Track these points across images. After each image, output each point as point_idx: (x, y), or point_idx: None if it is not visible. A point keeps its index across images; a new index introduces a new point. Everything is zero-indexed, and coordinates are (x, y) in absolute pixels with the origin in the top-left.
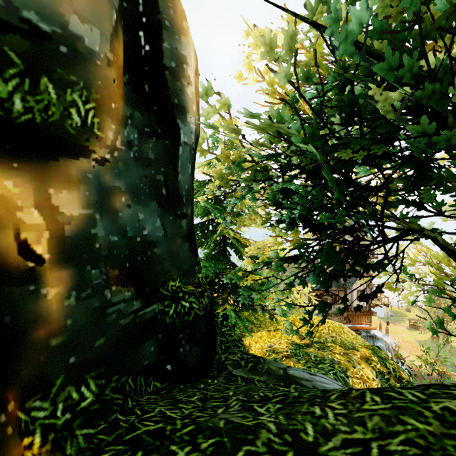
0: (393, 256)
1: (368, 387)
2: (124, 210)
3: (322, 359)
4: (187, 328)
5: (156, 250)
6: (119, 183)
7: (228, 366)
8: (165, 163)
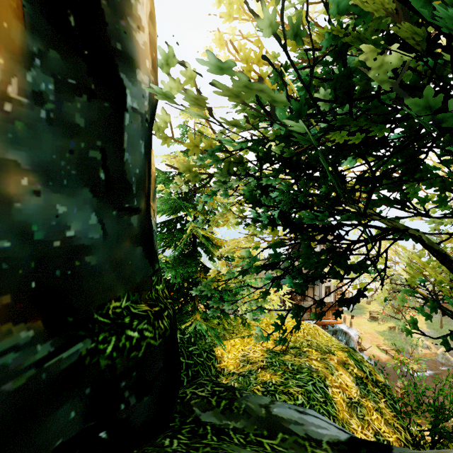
0: (374, 256)
1: (348, 397)
2: (26, 199)
3: (299, 367)
4: (133, 369)
5: (89, 258)
6: (16, 155)
7: (194, 408)
8: (103, 134)
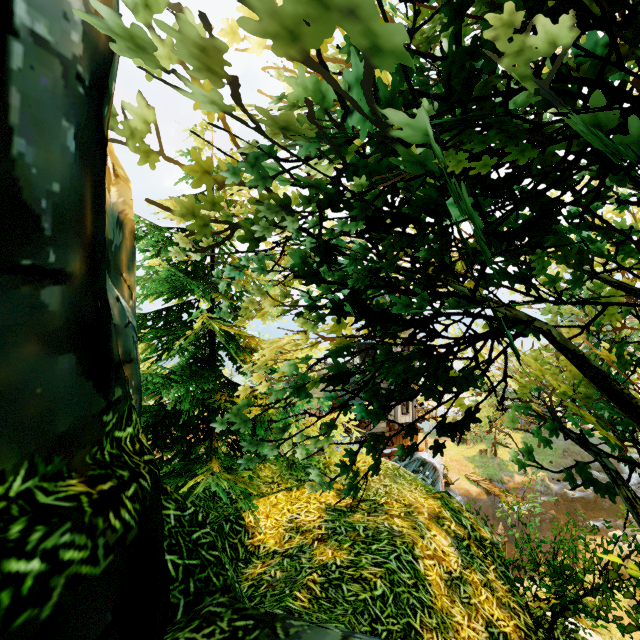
0: (483, 361)
1: (447, 571)
2: None
3: (376, 532)
4: None
5: None
6: None
7: None
8: None
